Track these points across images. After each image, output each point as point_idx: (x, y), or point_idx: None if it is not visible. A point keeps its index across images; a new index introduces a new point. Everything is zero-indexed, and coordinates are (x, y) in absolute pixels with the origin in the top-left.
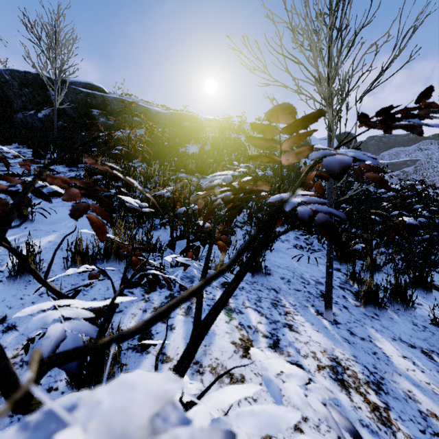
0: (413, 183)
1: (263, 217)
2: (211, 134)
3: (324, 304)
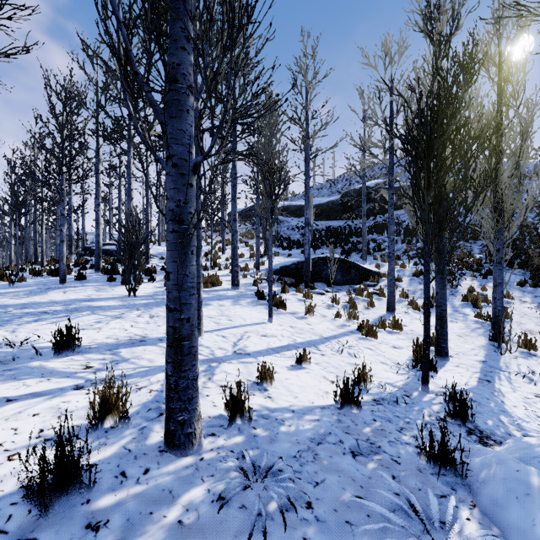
0: None
1: None
2: None
3: None
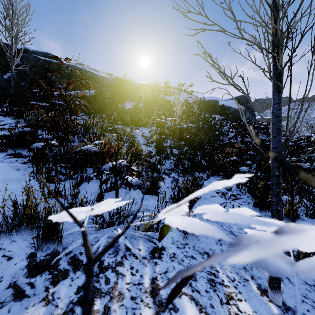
0: (310, 135)
1: (188, 165)
2: (144, 94)
3: (270, 283)
